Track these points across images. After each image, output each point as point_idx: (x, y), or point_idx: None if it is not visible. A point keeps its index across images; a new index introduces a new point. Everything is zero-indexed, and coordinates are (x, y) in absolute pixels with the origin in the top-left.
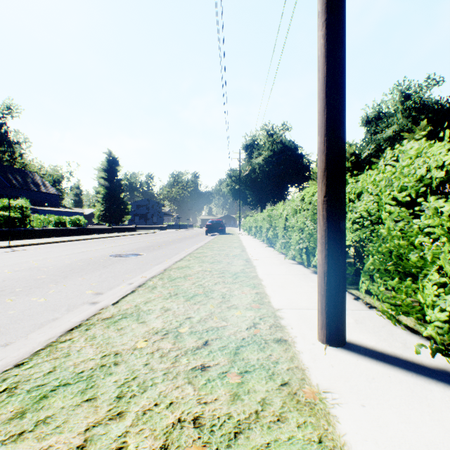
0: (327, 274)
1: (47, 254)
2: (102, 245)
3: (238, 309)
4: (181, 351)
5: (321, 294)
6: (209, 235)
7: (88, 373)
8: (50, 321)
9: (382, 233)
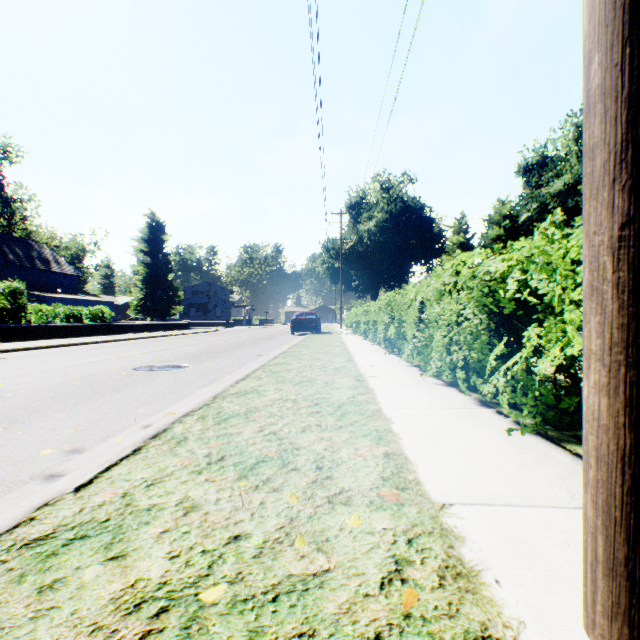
0: (634, 460)
1: (33, 367)
2: (129, 351)
3: (353, 504)
4: None
5: (611, 515)
6: (296, 334)
7: None
8: None
9: None
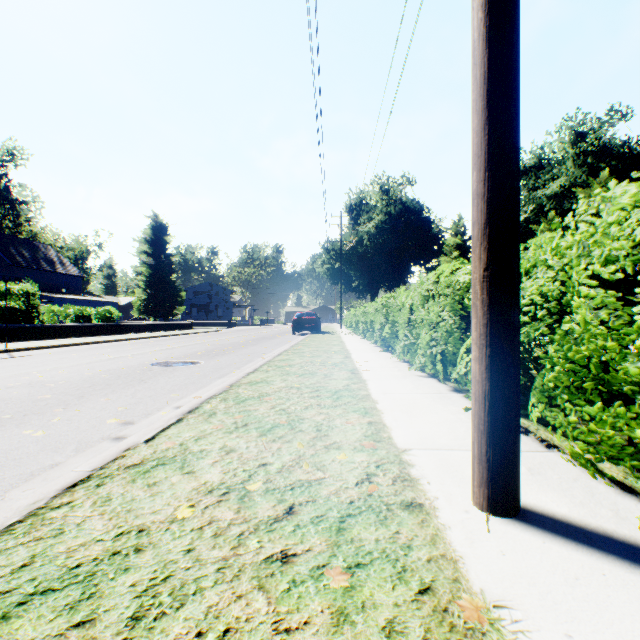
0: (489, 397)
1: (59, 363)
2: (141, 349)
3: (342, 449)
4: (248, 526)
5: (479, 429)
6: (297, 334)
7: (89, 567)
8: (45, 469)
9: (573, 330)
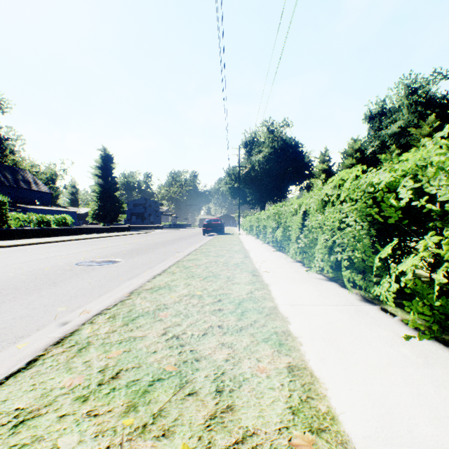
0: None
1: None
2: (79, 248)
3: None
4: None
5: None
6: (206, 235)
7: None
8: None
9: None
